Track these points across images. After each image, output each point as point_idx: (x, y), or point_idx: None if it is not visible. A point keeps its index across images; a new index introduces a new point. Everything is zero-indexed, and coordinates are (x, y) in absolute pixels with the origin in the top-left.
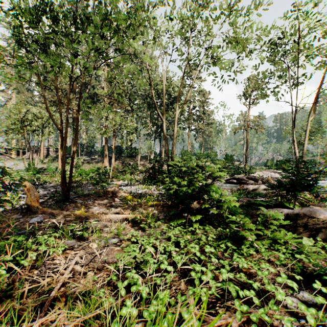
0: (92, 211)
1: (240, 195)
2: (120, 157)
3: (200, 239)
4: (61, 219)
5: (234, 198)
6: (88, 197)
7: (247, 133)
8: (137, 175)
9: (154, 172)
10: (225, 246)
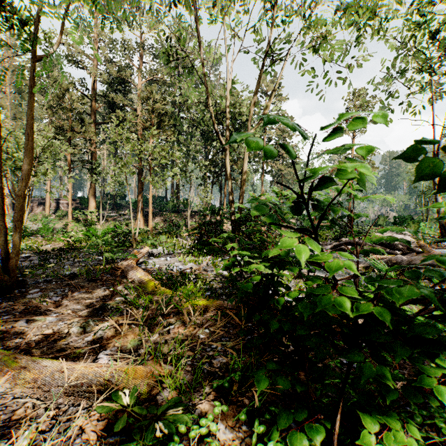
0: (28, 333)
1: None
2: (162, 212)
3: None
4: None
5: None
6: (66, 283)
7: None
8: (183, 238)
9: (209, 232)
10: None
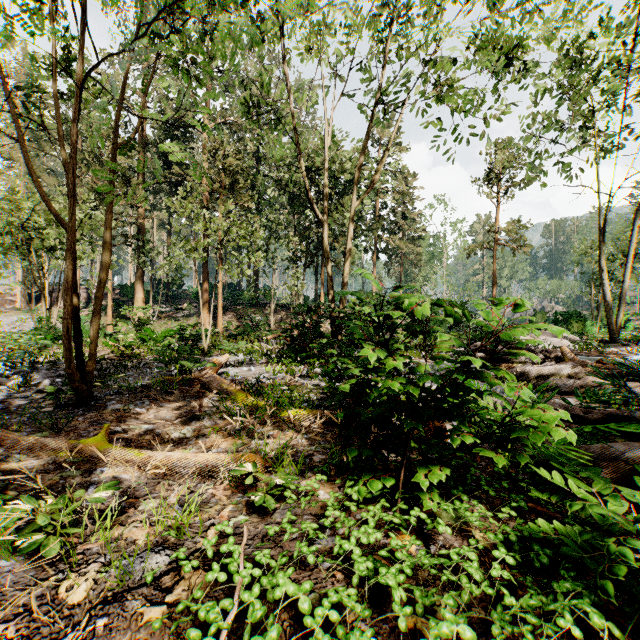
0: (131, 438)
1: (540, 397)
2: (234, 306)
3: (450, 556)
4: (34, 466)
5: (562, 415)
6: (141, 396)
7: (494, 255)
8: (267, 342)
9: (302, 335)
10: (570, 613)
